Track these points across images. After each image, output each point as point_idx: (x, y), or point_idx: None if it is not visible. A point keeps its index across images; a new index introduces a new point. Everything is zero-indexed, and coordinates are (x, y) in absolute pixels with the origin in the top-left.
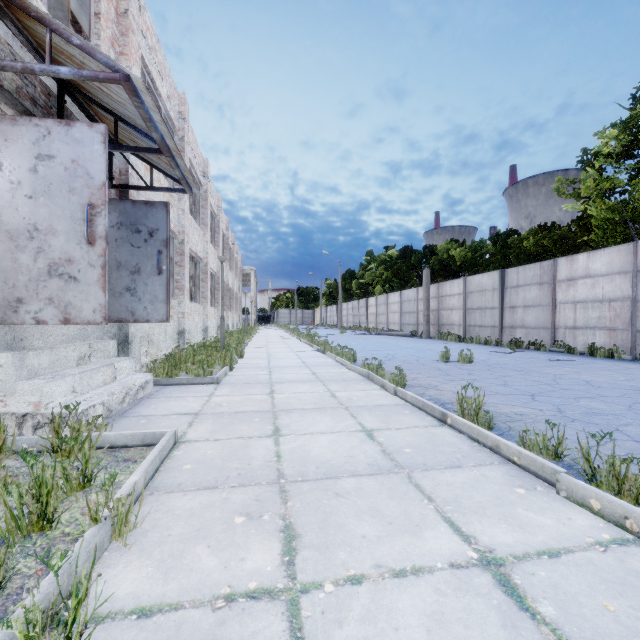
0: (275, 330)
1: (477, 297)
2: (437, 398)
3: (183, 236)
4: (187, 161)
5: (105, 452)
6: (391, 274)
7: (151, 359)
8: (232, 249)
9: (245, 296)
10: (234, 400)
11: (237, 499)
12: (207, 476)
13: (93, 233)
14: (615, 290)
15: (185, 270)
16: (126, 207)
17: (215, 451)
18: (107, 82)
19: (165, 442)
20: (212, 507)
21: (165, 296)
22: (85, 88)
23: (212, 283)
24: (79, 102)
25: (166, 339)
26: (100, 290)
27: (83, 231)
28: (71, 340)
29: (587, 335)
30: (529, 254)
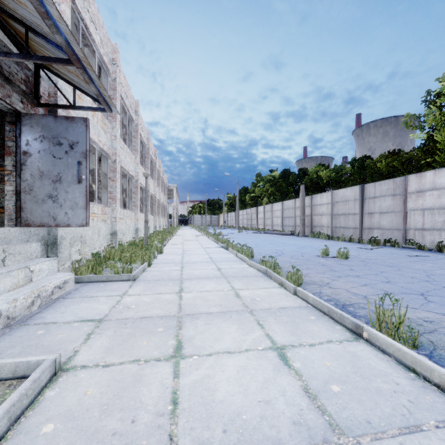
0: (191, 230)
1: (342, 206)
2: (335, 298)
3: (115, 157)
4: (119, 98)
5: None
6: (275, 189)
7: (84, 256)
8: (159, 171)
9: (168, 205)
10: (143, 301)
11: None
12: None
13: None
14: None
15: (117, 184)
16: (48, 122)
17: (98, 390)
18: None
19: (28, 385)
20: None
21: (84, 203)
22: None
23: (143, 195)
24: None
25: (99, 239)
26: None
27: None
28: None
29: (434, 235)
30: (381, 173)
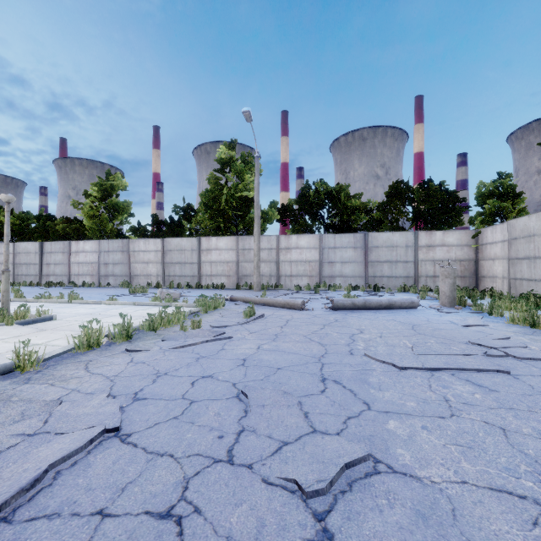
0: None
1: (24, 256)
2: None
3: None
4: None
5: None
6: None
7: None
8: None
9: None
10: None
11: None
12: None
13: None
14: (94, 259)
15: None
16: None
17: None
18: None
19: None
20: None
21: None
22: None
23: None
24: None
25: None
26: None
27: None
28: None
29: (84, 278)
30: (60, 234)
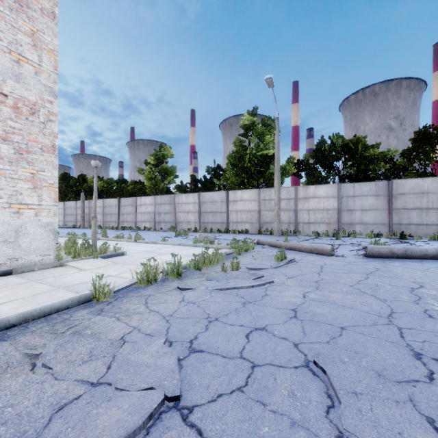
0: None
1: (109, 209)
2: None
3: None
4: None
5: None
6: None
7: None
8: None
9: None
10: None
11: None
12: None
13: None
14: (151, 210)
15: None
16: None
17: None
18: None
19: None
20: None
21: None
22: None
23: None
24: None
25: None
26: None
27: None
28: None
29: (145, 224)
30: (130, 192)
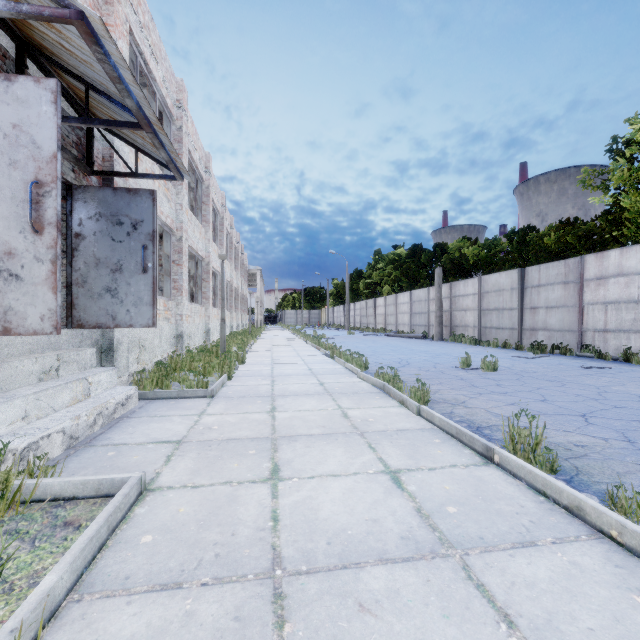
0: (281, 331)
1: (494, 297)
2: (470, 419)
3: (181, 233)
4: (186, 153)
5: (44, 508)
6: (400, 273)
7: (143, 366)
8: (237, 248)
9: (250, 296)
10: (228, 421)
11: (206, 615)
12: (170, 560)
13: (40, 218)
14: None
15: (183, 269)
16: (106, 195)
17: (191, 508)
18: (55, 21)
19: (121, 499)
20: (164, 636)
21: (151, 298)
22: (47, 48)
23: (215, 283)
24: (42, 67)
25: (161, 343)
26: (49, 291)
27: (27, 216)
28: (36, 350)
29: (620, 339)
30: (550, 251)
